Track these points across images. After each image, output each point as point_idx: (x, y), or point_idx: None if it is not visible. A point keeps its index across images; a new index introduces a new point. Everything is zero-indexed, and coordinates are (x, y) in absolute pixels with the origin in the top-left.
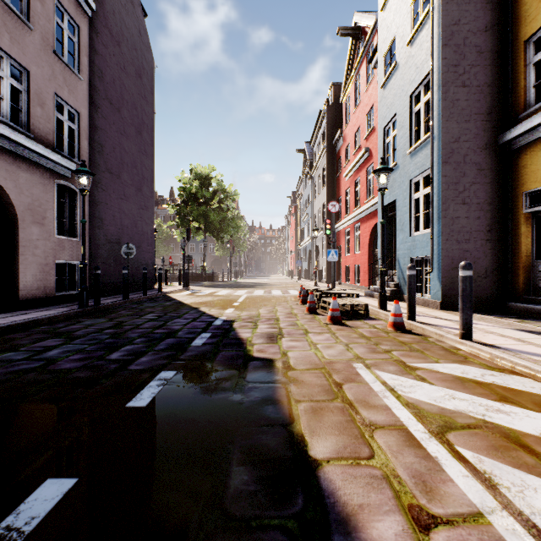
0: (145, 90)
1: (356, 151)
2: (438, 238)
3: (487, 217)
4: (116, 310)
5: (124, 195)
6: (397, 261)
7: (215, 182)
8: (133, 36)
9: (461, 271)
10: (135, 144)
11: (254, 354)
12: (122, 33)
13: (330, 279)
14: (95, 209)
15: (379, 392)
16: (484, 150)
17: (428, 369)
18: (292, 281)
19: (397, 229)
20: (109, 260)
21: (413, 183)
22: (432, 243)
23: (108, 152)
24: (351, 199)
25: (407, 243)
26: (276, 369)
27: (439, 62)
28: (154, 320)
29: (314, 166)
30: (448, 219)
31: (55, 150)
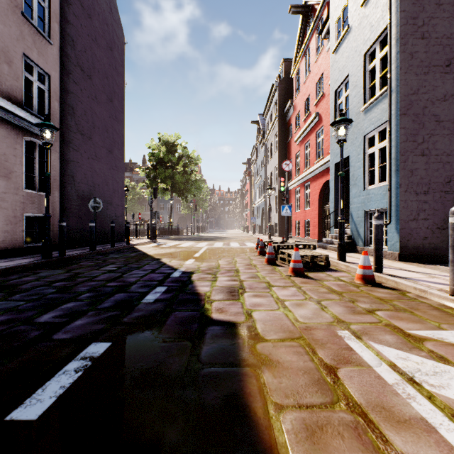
0: (116, 63)
1: (306, 118)
2: (396, 190)
3: (446, 169)
4: (79, 261)
5: (96, 156)
6: (350, 214)
7: (181, 149)
8: (104, 12)
9: (452, 218)
10: (106, 110)
11: (212, 315)
12: (93, 7)
13: (282, 233)
14: (67, 167)
15: (396, 386)
16: (443, 102)
17: (437, 341)
18: (248, 235)
19: (350, 184)
20: (80, 215)
21: (367, 138)
22: (390, 194)
23: (80, 115)
24: (301, 161)
25: (361, 196)
26: (241, 340)
27: (397, 15)
28: (111, 272)
29: (267, 134)
30: (407, 170)
31: (23, 107)
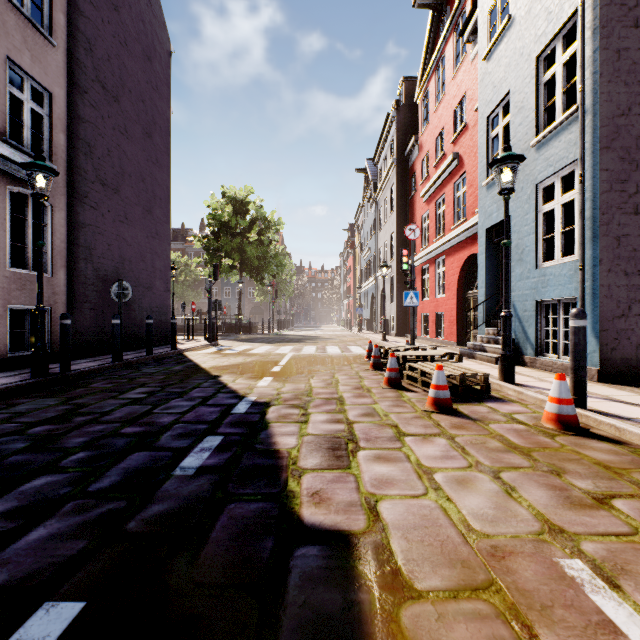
0: (158, 80)
1: (438, 161)
2: (593, 269)
3: None
4: (91, 381)
5: (125, 217)
6: (512, 306)
7: (254, 208)
8: (138, 3)
9: None
10: (142, 150)
11: (302, 512)
12: None
13: (401, 331)
14: (79, 233)
15: None
16: None
17: None
18: (351, 334)
19: (512, 259)
20: (101, 306)
21: (542, 188)
22: (582, 276)
23: (100, 156)
24: (430, 225)
25: (531, 278)
26: (365, 594)
27: None
28: (136, 403)
29: (379, 187)
30: (611, 238)
31: (6, 140)
